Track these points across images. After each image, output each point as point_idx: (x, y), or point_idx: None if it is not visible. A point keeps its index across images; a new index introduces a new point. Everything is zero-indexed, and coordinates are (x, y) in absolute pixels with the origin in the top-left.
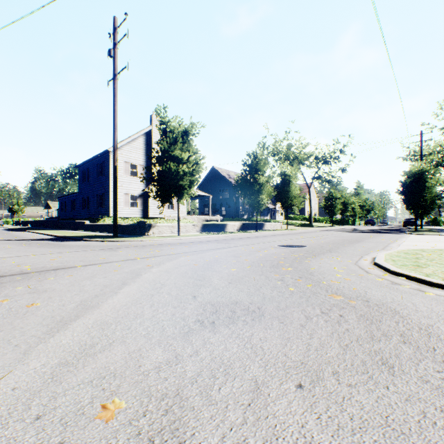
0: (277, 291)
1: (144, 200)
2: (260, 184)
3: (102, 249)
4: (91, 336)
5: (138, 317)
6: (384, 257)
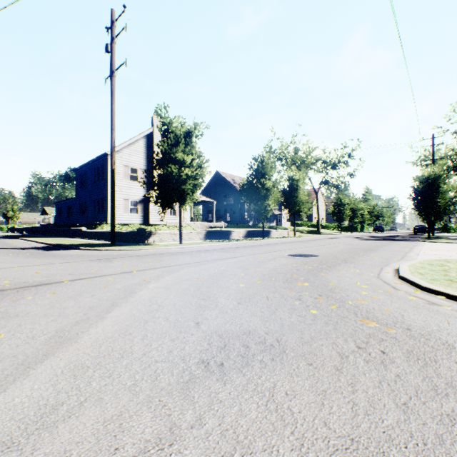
0: (296, 315)
1: (145, 206)
2: (267, 189)
3: (96, 259)
4: (57, 390)
5: (124, 356)
6: (409, 269)
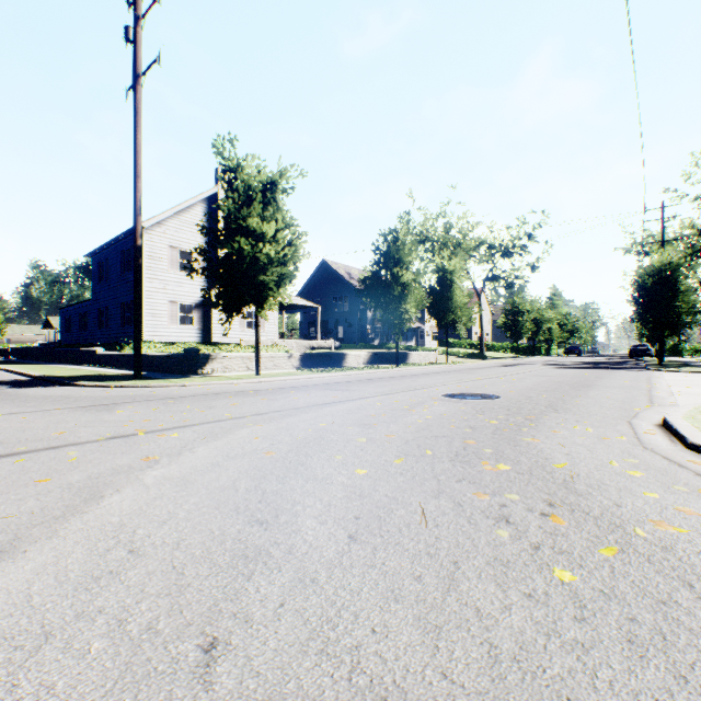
0: (521, 594)
1: (205, 314)
2: (403, 285)
3: (85, 406)
4: None
5: None
6: (697, 428)
